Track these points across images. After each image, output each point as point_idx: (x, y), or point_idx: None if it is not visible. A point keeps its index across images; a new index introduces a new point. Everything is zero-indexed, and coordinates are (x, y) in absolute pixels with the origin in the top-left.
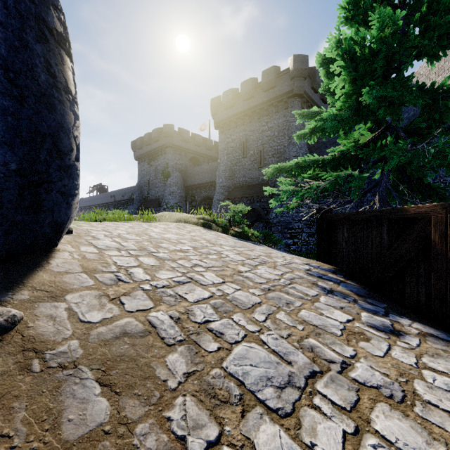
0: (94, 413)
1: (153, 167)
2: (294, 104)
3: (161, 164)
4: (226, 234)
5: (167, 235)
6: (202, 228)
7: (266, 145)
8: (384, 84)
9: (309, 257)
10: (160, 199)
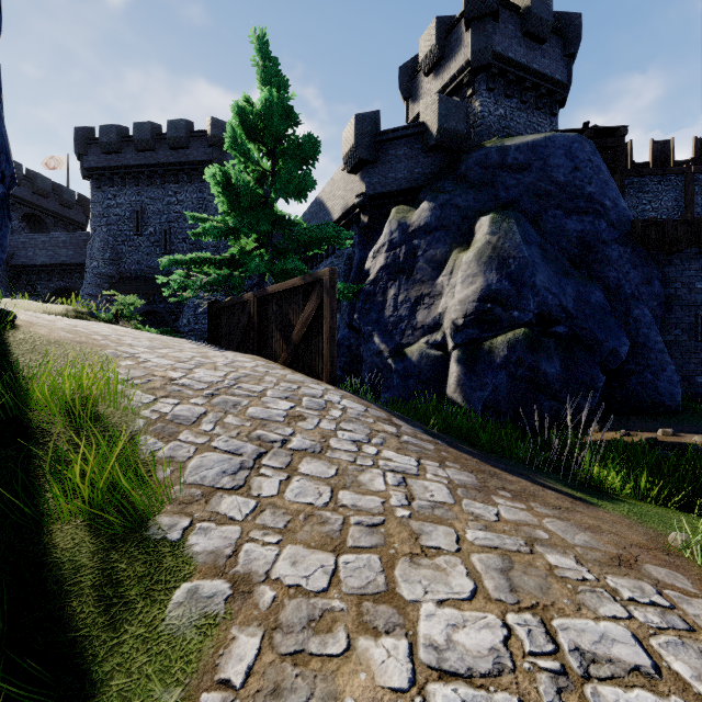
0: (71, 336)
1: None
2: None
3: None
4: None
5: None
6: None
7: (175, 224)
8: (251, 212)
9: None
10: None
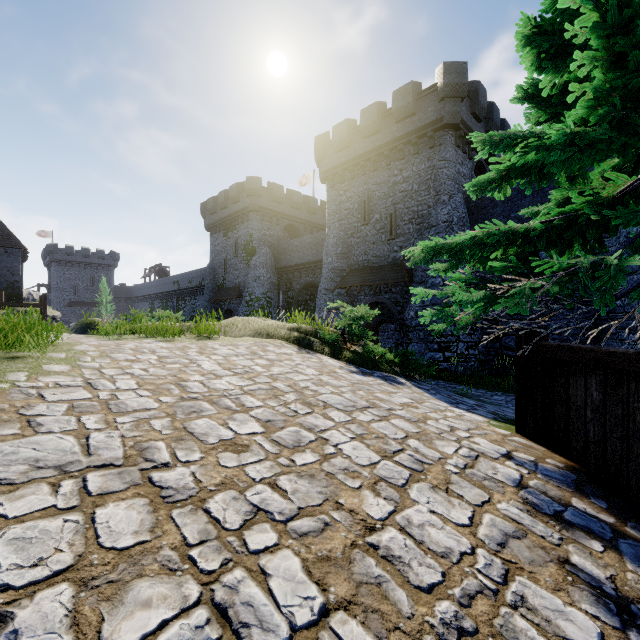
0: None
1: (231, 241)
2: (444, 140)
3: (242, 235)
4: (336, 359)
5: (222, 383)
6: (296, 348)
7: (400, 205)
8: None
9: (470, 384)
10: (241, 287)
